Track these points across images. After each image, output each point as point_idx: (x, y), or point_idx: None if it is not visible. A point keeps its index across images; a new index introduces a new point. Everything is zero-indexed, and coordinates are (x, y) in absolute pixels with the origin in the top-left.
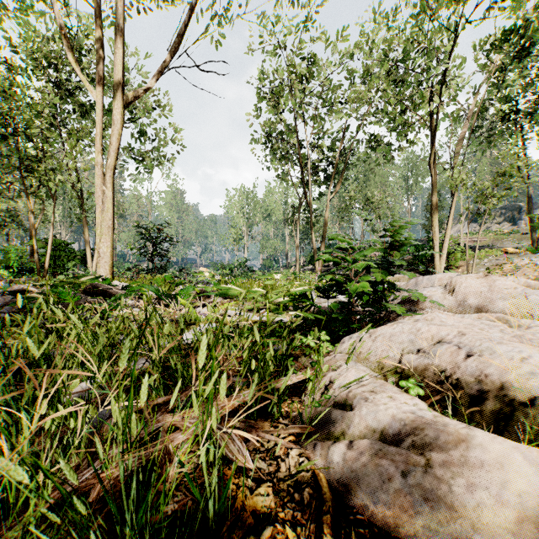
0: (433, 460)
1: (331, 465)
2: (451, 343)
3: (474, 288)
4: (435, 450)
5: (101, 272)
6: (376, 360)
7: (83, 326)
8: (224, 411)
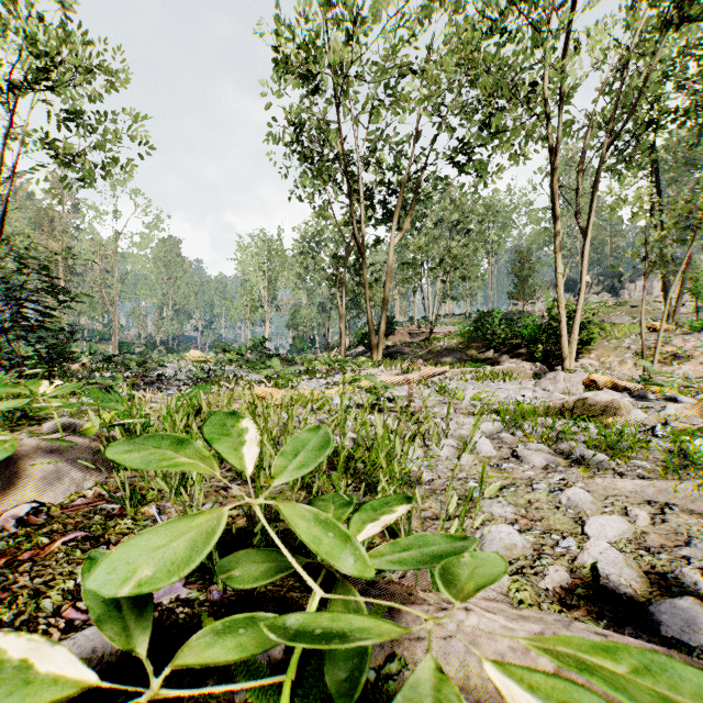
0: None
1: None
2: None
3: None
4: None
5: None
6: None
7: None
8: None
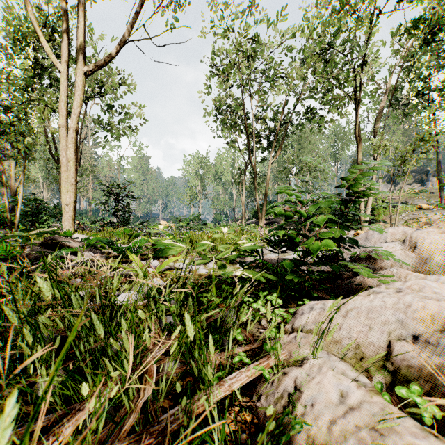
0: None
1: None
2: None
3: (439, 244)
4: None
5: (65, 225)
6: (351, 345)
7: None
8: None
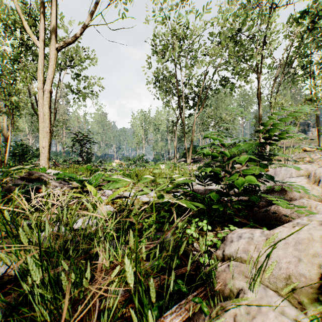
0: None
1: None
2: None
3: None
4: None
5: (41, 163)
6: (282, 275)
7: None
8: None
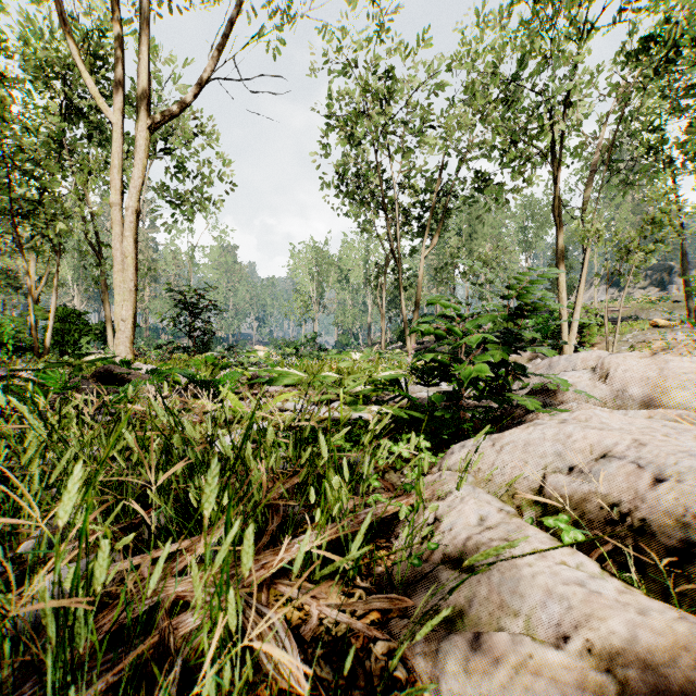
0: (632, 686)
1: (443, 676)
2: (625, 458)
3: (637, 372)
4: (634, 666)
5: (120, 351)
6: (504, 483)
7: (50, 432)
8: (266, 572)
